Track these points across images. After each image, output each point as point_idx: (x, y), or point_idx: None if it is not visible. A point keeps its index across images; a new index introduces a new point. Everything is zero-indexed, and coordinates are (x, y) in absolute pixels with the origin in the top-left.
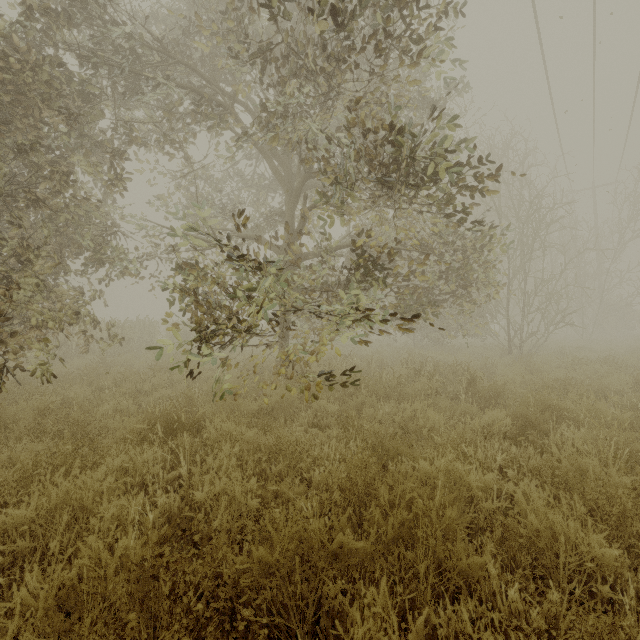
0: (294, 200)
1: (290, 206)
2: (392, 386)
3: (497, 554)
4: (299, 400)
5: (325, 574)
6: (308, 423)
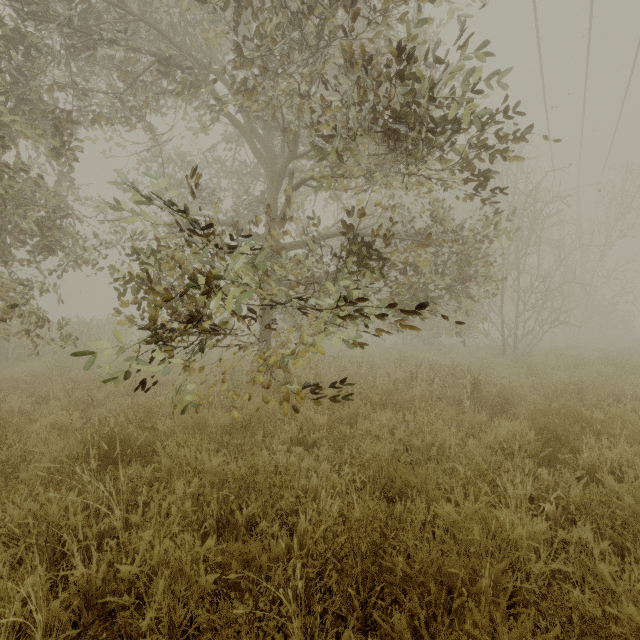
0: (277, 183)
1: (272, 190)
2: (388, 392)
3: None
4: (281, 411)
5: None
6: (292, 439)
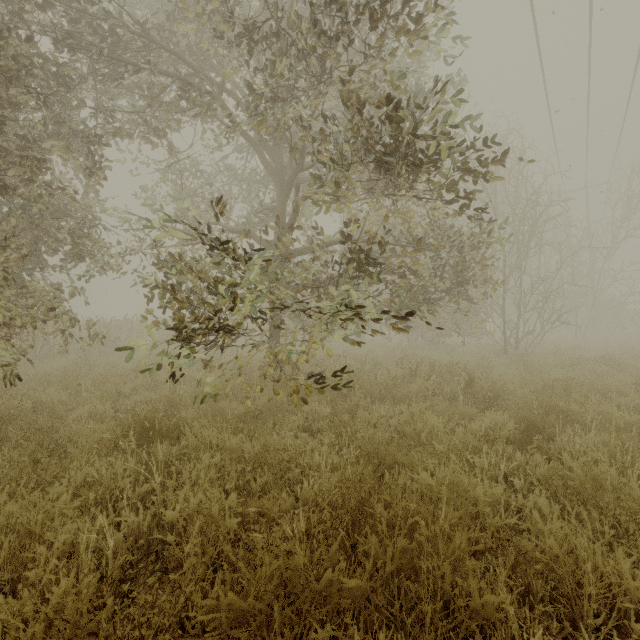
0: (285, 193)
1: (281, 200)
2: (387, 387)
3: (509, 581)
4: (289, 403)
5: (311, 618)
6: (298, 427)
